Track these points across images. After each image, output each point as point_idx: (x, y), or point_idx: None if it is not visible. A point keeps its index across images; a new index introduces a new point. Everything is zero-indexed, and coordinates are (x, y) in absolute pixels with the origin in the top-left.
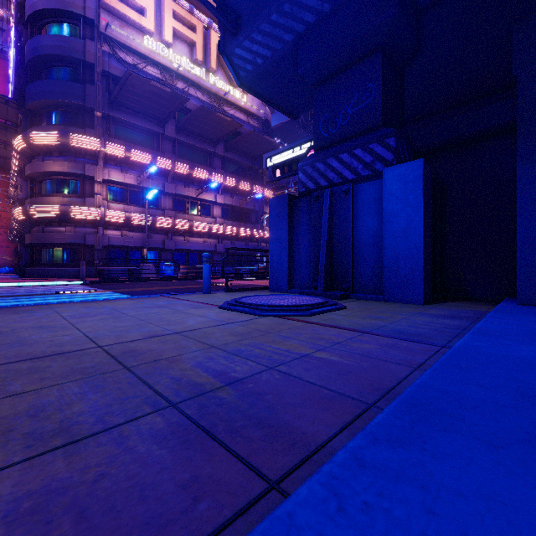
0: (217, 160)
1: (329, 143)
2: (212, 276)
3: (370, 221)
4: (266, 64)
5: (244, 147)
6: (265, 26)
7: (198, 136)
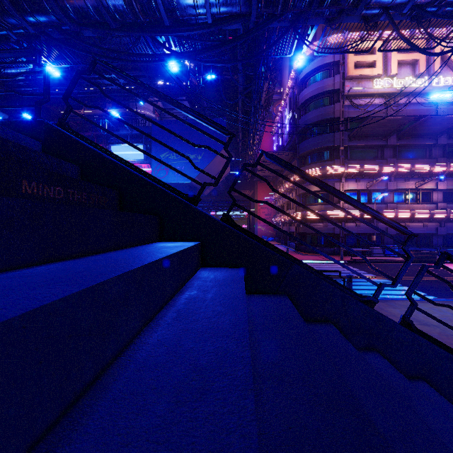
0: (437, 149)
1: None
2: None
3: None
4: None
5: None
6: None
7: (418, 135)
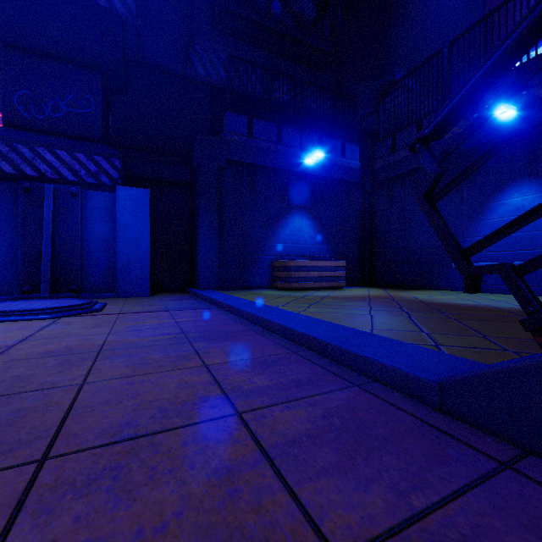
0: None
1: (32, 127)
2: None
3: (101, 227)
4: None
5: None
6: None
7: None
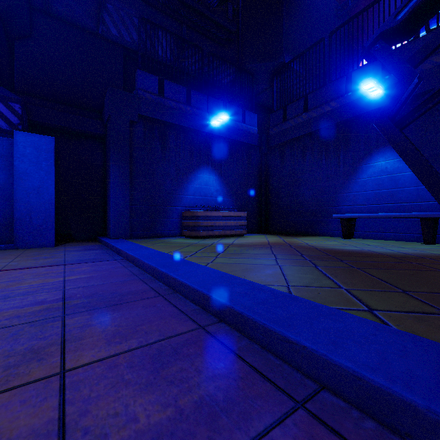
0: None
1: None
2: None
3: None
4: None
5: None
6: None
7: None
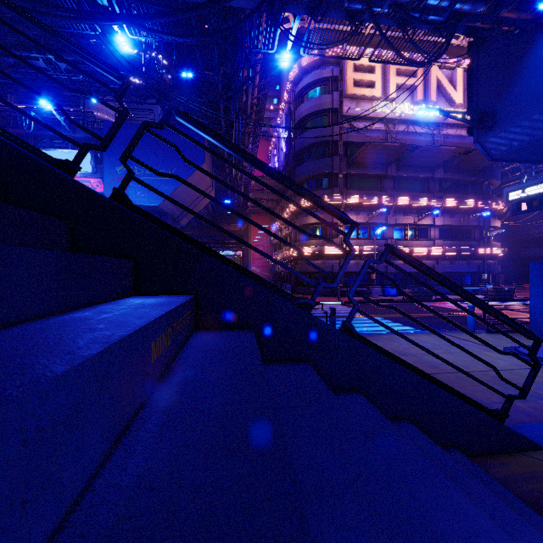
0: (434, 183)
1: None
2: (435, 299)
3: None
4: (523, 145)
5: (467, 164)
6: (524, 122)
7: (417, 167)
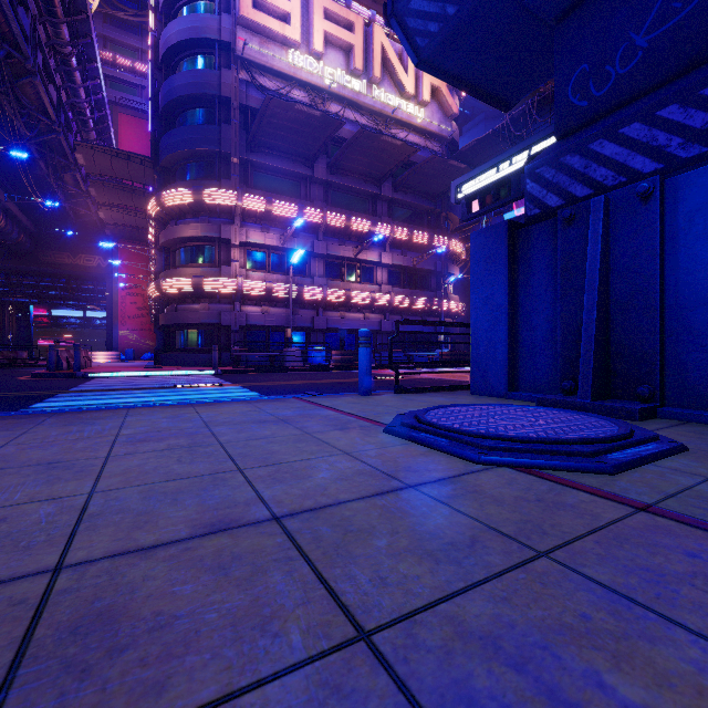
0: (382, 205)
1: (590, 117)
2: (375, 366)
3: None
4: (463, 13)
5: (421, 183)
6: None
7: (357, 174)
